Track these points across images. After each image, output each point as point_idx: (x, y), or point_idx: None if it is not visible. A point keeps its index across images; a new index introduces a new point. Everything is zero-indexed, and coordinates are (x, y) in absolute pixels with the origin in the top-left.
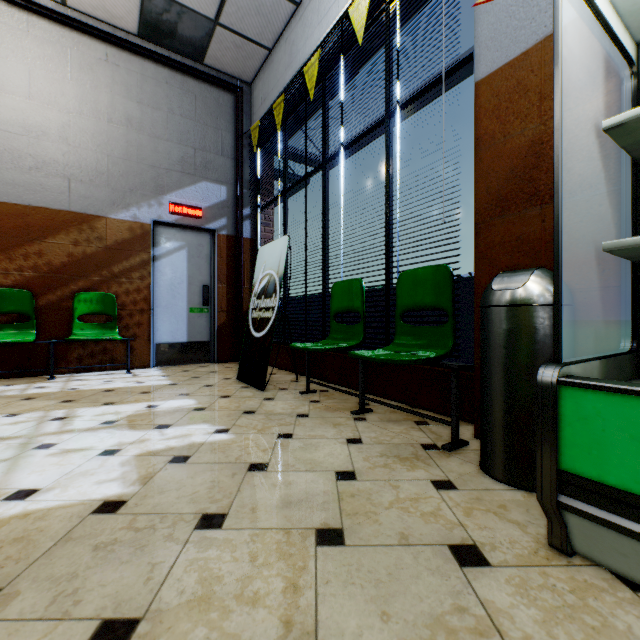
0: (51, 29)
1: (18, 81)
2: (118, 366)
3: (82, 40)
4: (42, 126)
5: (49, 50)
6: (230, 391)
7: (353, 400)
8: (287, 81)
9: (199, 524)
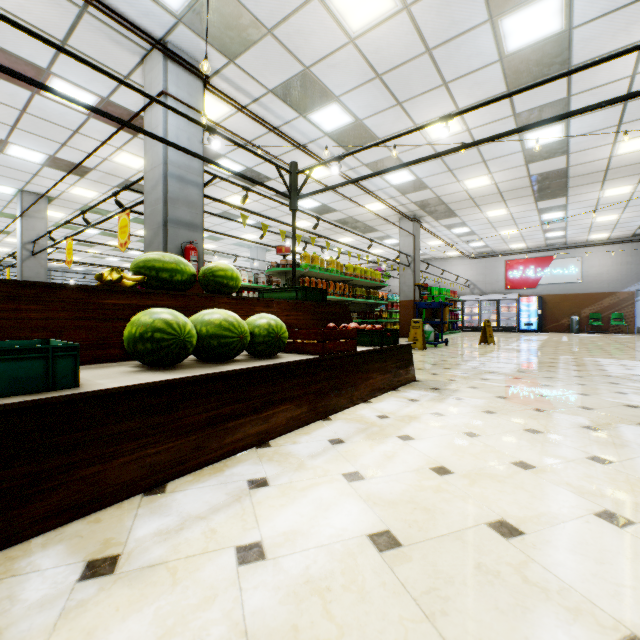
0: (603, 247)
1: (595, 263)
2: (623, 333)
3: (612, 246)
4: (601, 272)
5: (603, 253)
6: None
7: None
8: None
9: None
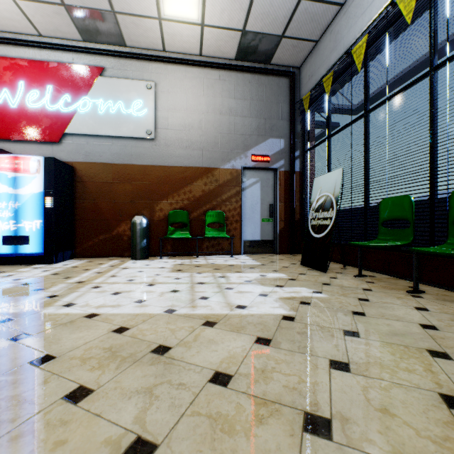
0: (195, 71)
1: (181, 103)
2: (224, 253)
3: (208, 72)
4: (191, 124)
5: (194, 82)
6: (302, 271)
7: (401, 284)
8: (332, 60)
9: (345, 333)
